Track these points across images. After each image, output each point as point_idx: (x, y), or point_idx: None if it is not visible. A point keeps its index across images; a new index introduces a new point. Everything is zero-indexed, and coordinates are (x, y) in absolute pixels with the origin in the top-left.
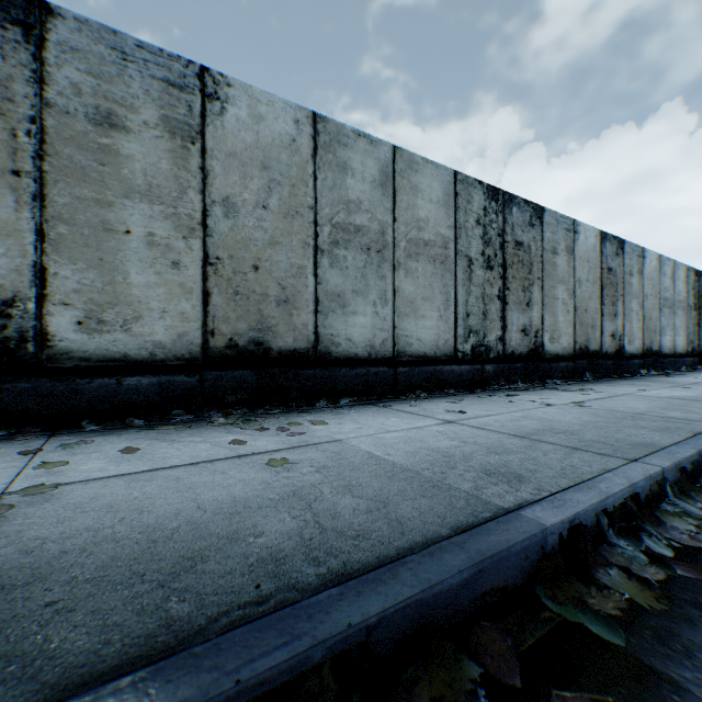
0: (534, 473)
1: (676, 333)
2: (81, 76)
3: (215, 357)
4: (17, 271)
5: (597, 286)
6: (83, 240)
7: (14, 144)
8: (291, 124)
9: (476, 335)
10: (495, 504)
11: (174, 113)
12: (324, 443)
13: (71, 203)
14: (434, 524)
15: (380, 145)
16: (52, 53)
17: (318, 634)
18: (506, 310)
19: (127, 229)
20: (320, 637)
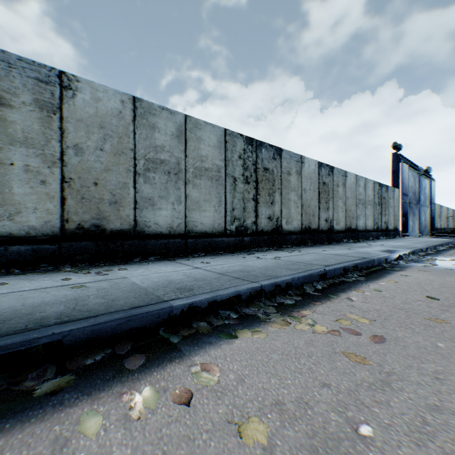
0: (200, 288)
1: (367, 219)
2: None
3: (69, 234)
4: None
5: (316, 193)
6: None
7: None
8: (119, 103)
9: (239, 220)
10: (163, 299)
11: (43, 97)
12: (115, 279)
13: None
14: (126, 306)
15: (176, 114)
16: None
17: (39, 335)
18: (258, 207)
19: (12, 163)
20: (39, 336)
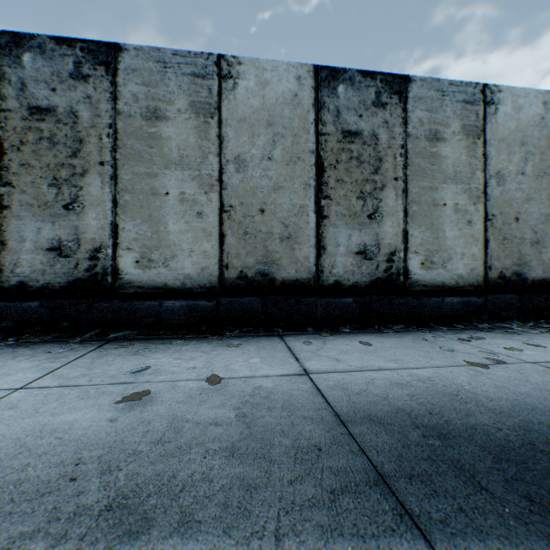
0: None
1: None
2: (422, 113)
3: (490, 284)
4: (395, 235)
5: None
6: (423, 213)
7: (394, 162)
8: (539, 106)
9: None
10: None
11: (467, 121)
12: None
13: (417, 191)
14: None
15: None
16: (409, 104)
17: None
18: None
19: (443, 203)
20: None
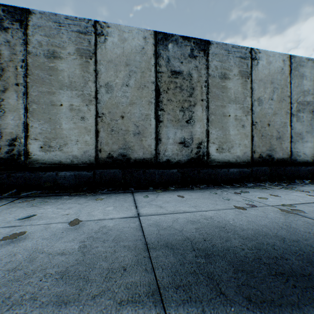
0: None
1: None
2: (217, 63)
3: (255, 161)
4: (201, 133)
5: None
6: (217, 120)
7: (201, 90)
8: (280, 62)
9: None
10: None
11: (242, 68)
12: None
13: (214, 108)
14: None
15: None
16: (210, 57)
17: None
18: None
19: (229, 115)
20: None
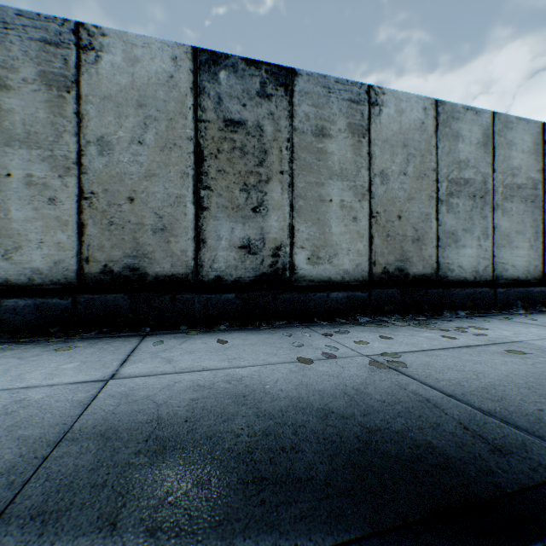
0: None
1: None
2: (309, 108)
3: (375, 279)
4: (281, 229)
5: None
6: (310, 208)
7: (280, 156)
8: (420, 111)
9: None
10: None
11: (354, 120)
12: (511, 342)
13: (304, 186)
14: None
15: (481, 113)
16: (296, 98)
17: None
18: None
19: (330, 199)
20: None
